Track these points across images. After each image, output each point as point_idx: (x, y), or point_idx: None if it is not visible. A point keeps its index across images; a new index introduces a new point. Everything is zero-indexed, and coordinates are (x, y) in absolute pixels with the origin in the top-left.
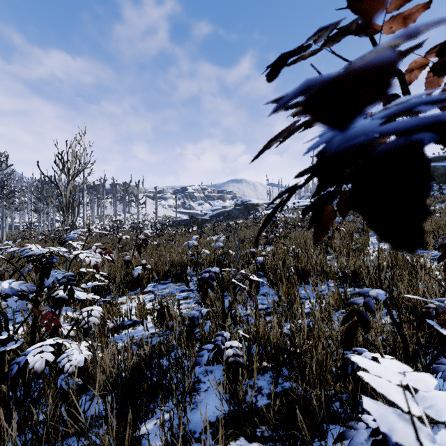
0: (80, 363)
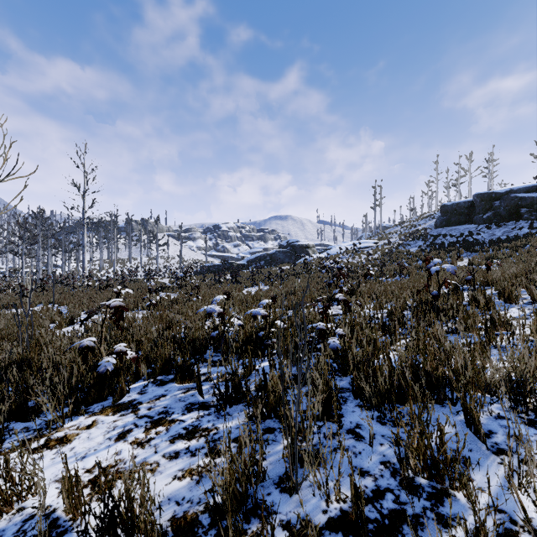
0: None
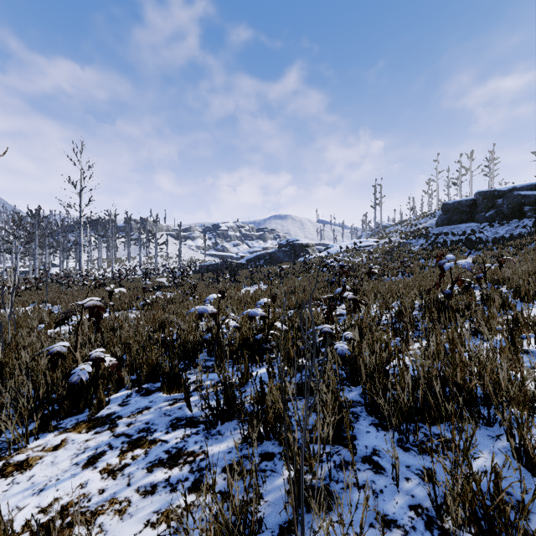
0: None
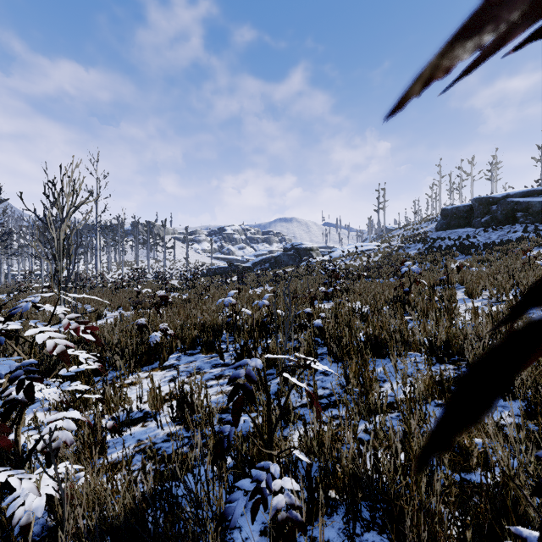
0: (37, 512)
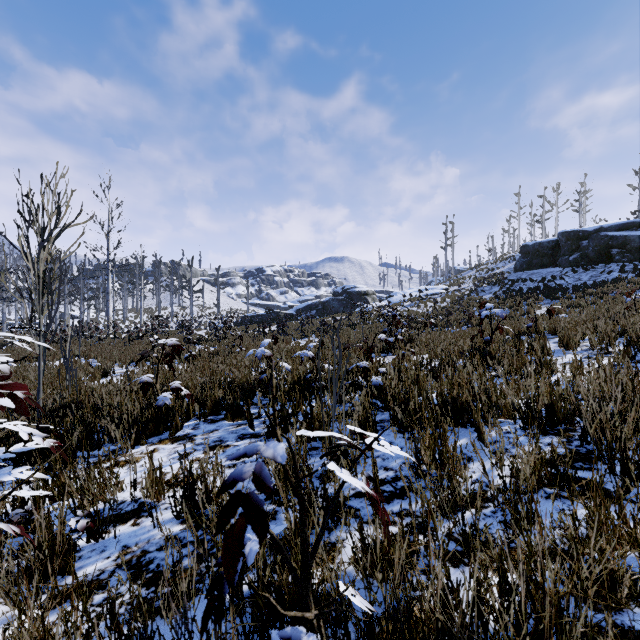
0: None
